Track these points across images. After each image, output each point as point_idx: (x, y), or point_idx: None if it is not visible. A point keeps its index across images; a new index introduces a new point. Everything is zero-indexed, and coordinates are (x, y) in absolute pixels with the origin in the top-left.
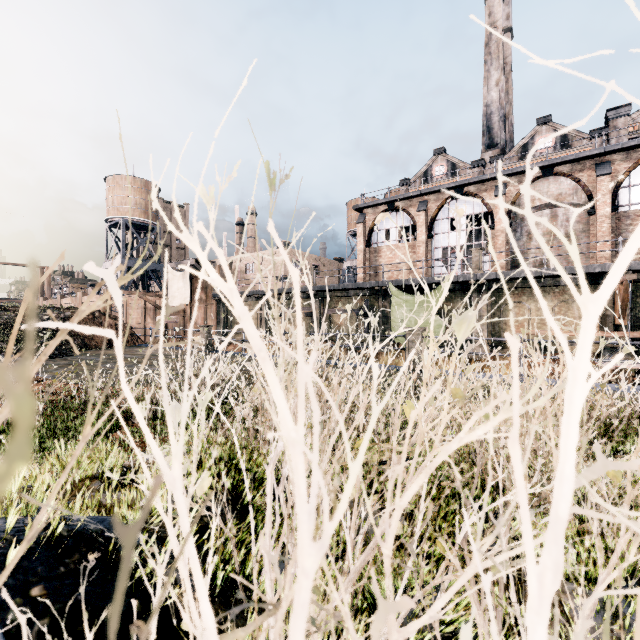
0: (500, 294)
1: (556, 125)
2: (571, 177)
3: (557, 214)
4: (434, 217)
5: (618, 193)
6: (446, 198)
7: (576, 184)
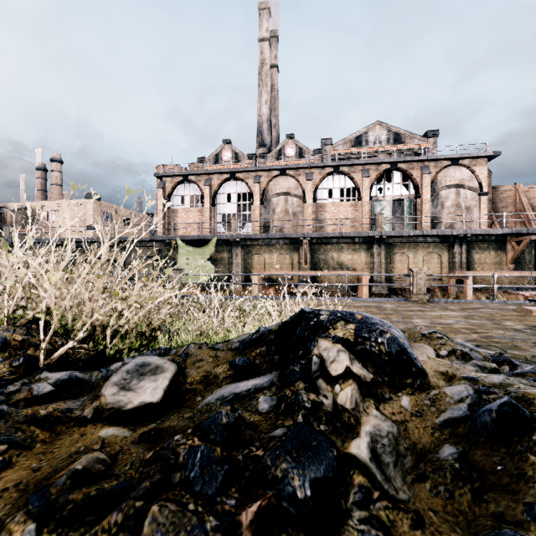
0: (249, 248)
1: (296, 141)
2: (295, 178)
3: (288, 200)
4: (216, 191)
5: (317, 192)
6: (224, 179)
7: (297, 183)
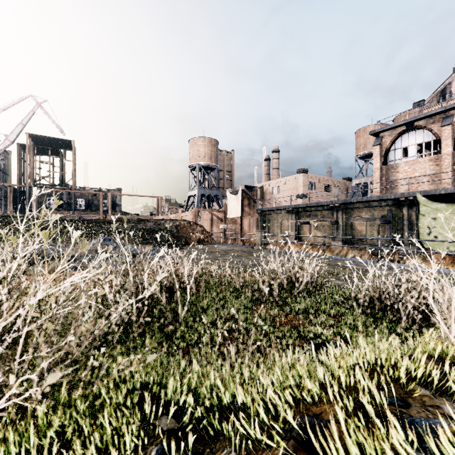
0: None
1: None
2: None
3: None
4: None
5: None
6: None
7: None
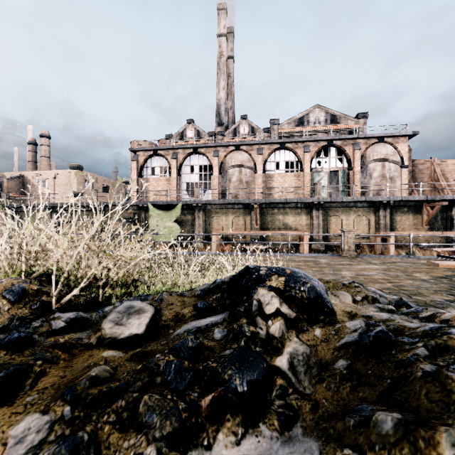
0: (209, 212)
1: (249, 121)
2: (247, 153)
3: (242, 171)
4: (181, 163)
5: (266, 164)
6: (188, 153)
7: (250, 157)
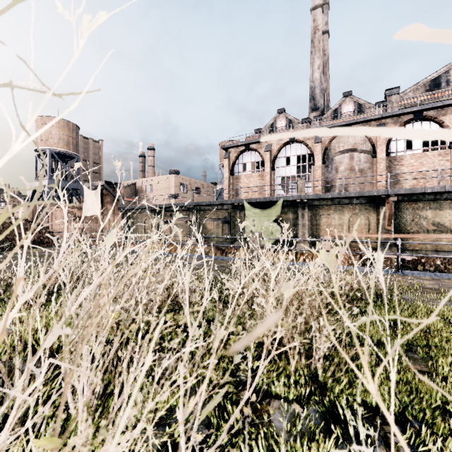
0: (316, 209)
1: (355, 98)
2: None
3: (353, 156)
4: (276, 156)
5: (390, 144)
6: (284, 143)
7: (365, 137)
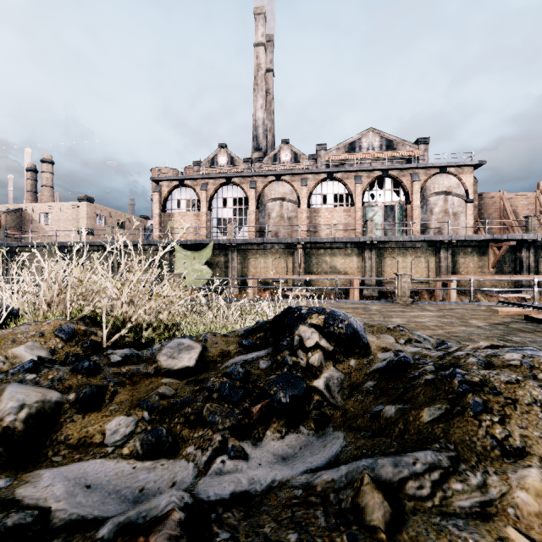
0: (245, 253)
1: (292, 146)
2: (290, 184)
3: (283, 205)
4: (212, 196)
5: (311, 197)
6: (220, 184)
7: (292, 188)
